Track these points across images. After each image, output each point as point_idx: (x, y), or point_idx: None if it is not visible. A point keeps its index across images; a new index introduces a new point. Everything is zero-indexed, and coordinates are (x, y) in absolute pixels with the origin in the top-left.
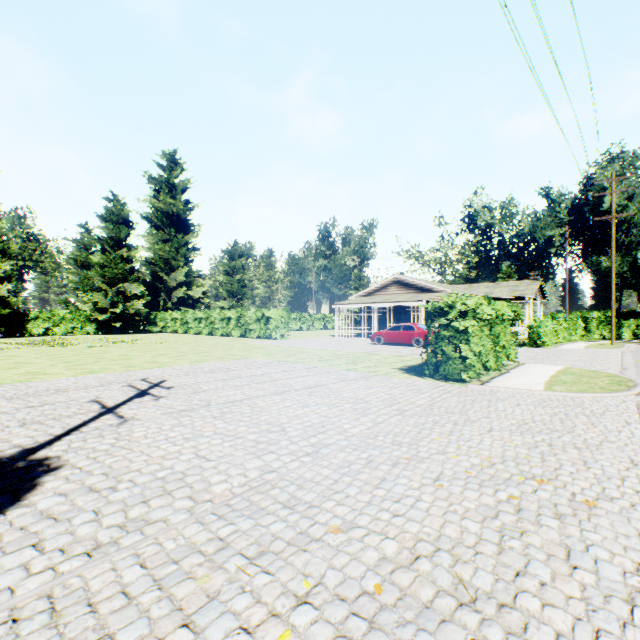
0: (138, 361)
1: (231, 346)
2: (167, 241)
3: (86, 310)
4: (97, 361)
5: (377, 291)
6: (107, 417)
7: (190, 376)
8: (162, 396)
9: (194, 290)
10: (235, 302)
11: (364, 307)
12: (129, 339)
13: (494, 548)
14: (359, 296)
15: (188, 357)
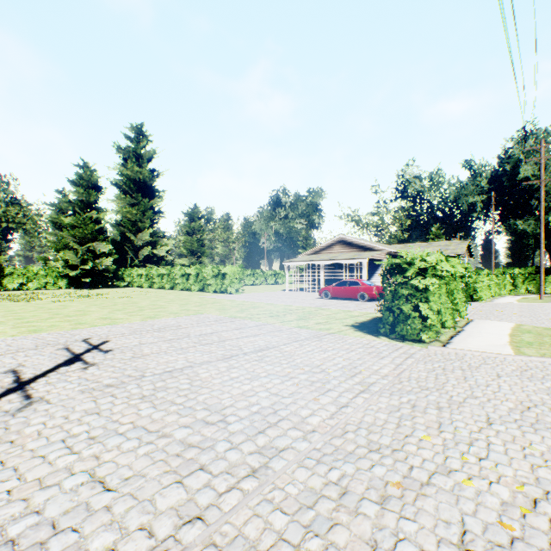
0: (91, 317)
1: (188, 301)
2: (134, 205)
3: (58, 267)
4: (50, 317)
5: (323, 250)
6: (10, 398)
7: (136, 335)
8: (94, 363)
9: (159, 249)
10: (195, 260)
11: (311, 264)
12: (95, 294)
13: None
14: (307, 254)
15: (143, 313)
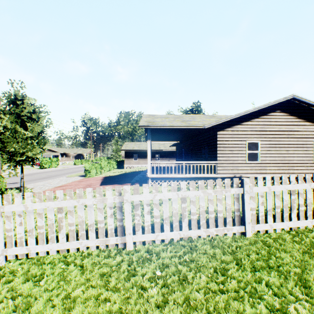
0: None
1: None
2: None
3: None
4: None
5: None
6: None
7: None
8: None
9: None
10: None
11: None
12: None
13: (34, 171)
14: None
15: None
